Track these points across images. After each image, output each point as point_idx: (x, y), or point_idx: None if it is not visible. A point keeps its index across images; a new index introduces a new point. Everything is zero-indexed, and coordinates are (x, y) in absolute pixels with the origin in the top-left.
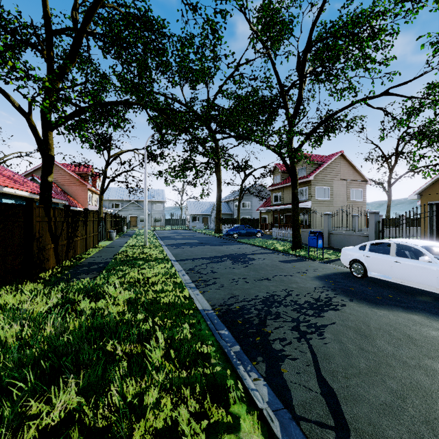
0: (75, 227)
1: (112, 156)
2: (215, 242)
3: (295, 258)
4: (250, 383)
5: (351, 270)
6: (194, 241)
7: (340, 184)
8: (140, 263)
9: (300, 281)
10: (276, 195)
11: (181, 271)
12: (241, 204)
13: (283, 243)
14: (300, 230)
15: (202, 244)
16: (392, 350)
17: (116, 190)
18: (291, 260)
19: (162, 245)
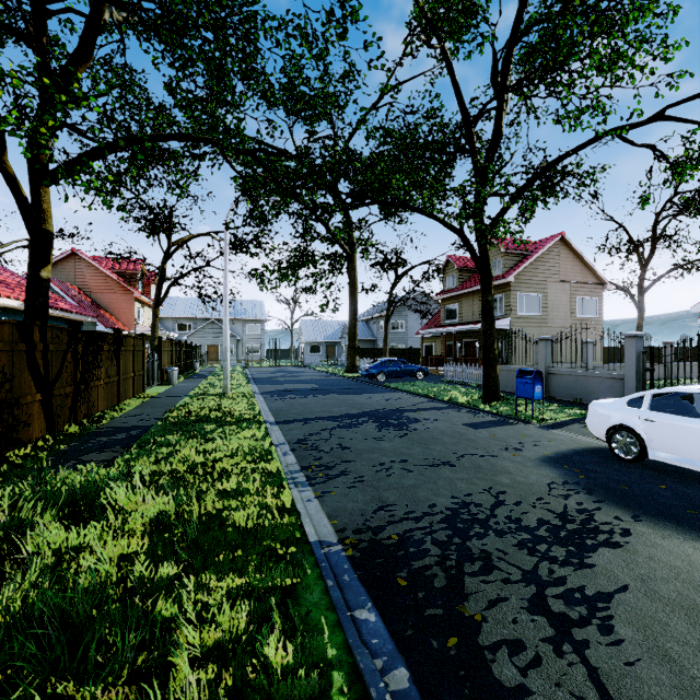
0: (94, 362)
1: (174, 243)
2: (347, 388)
3: (492, 419)
4: None
5: (611, 446)
6: (311, 387)
7: (559, 289)
8: (207, 428)
9: (513, 469)
10: (448, 309)
11: (282, 445)
12: (390, 324)
13: (465, 391)
14: (496, 368)
15: (323, 392)
16: None
17: (185, 302)
18: (485, 422)
19: (255, 393)
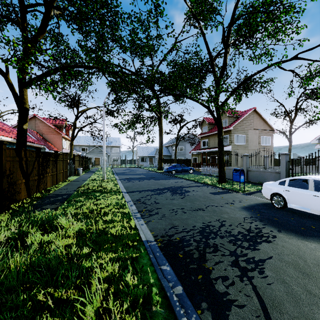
0: (46, 165)
1: (80, 111)
2: (158, 177)
3: (222, 191)
4: None
5: (272, 202)
6: (142, 176)
7: (253, 132)
8: (97, 194)
9: (229, 211)
10: (204, 141)
11: (130, 201)
12: (177, 148)
13: (211, 178)
14: (224, 168)
15: (147, 179)
16: None
17: (84, 138)
18: (219, 192)
19: (117, 179)
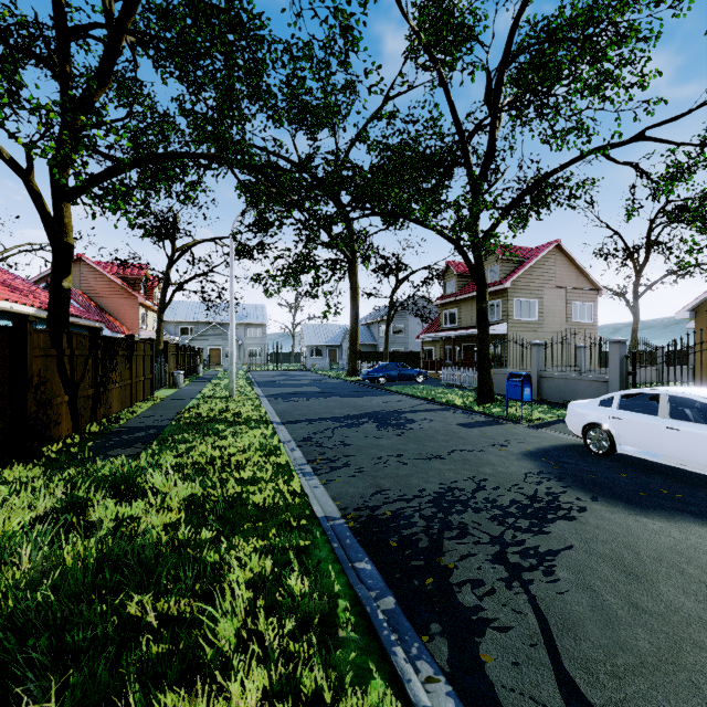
0: (111, 366)
1: (178, 248)
2: (348, 391)
3: (484, 420)
4: (420, 692)
5: (586, 442)
6: (313, 390)
7: (555, 294)
8: (219, 427)
9: (497, 462)
10: (448, 314)
11: (289, 442)
12: (391, 328)
13: (462, 393)
14: (491, 372)
15: (326, 394)
16: (694, 608)
17: (187, 305)
18: (477, 422)
19: (259, 396)
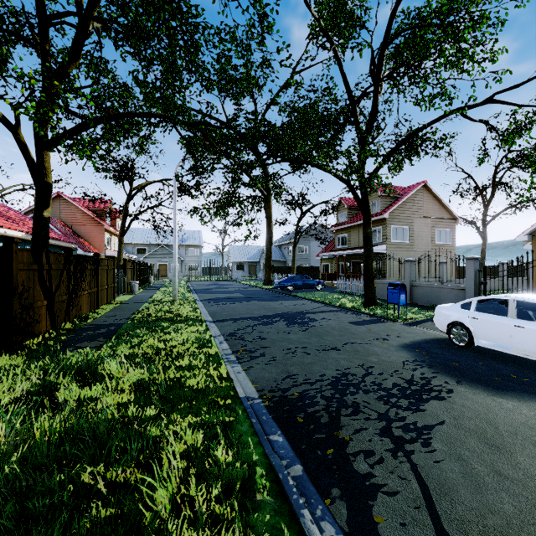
0: (81, 277)
1: (134, 188)
2: (264, 296)
3: (369, 319)
4: None
5: (450, 336)
6: (237, 295)
7: (423, 222)
8: (164, 325)
9: (380, 352)
10: (340, 238)
11: (218, 336)
12: (297, 248)
13: (352, 298)
14: (374, 282)
15: (247, 299)
16: None
17: (142, 231)
18: (364, 321)
19: (196, 300)
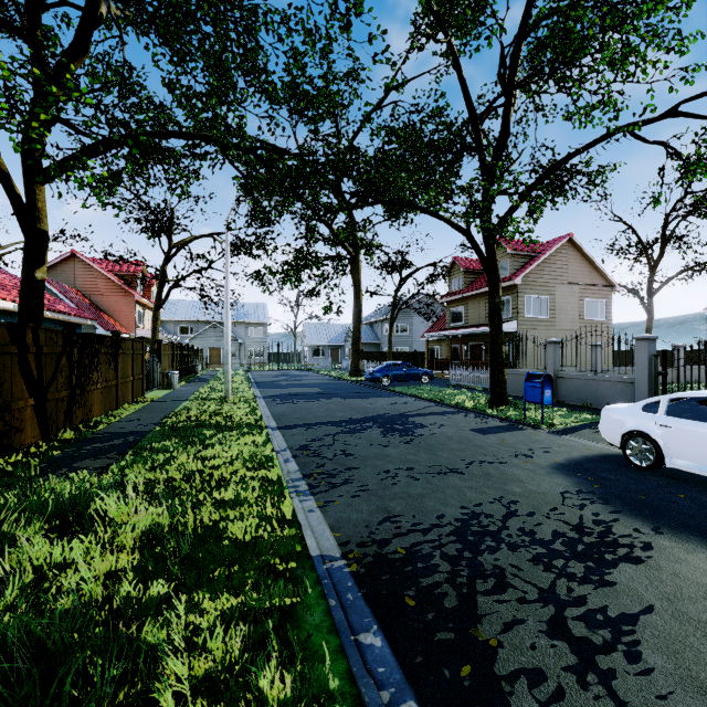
0: (91, 365)
1: (175, 244)
2: (351, 392)
3: (500, 424)
4: None
5: (625, 453)
6: (314, 391)
7: (567, 291)
8: (207, 433)
9: (524, 477)
10: (454, 312)
11: (283, 451)
12: (395, 327)
13: (472, 395)
14: (504, 372)
15: (327, 396)
16: None
17: (187, 304)
18: (493, 427)
19: (256, 397)
